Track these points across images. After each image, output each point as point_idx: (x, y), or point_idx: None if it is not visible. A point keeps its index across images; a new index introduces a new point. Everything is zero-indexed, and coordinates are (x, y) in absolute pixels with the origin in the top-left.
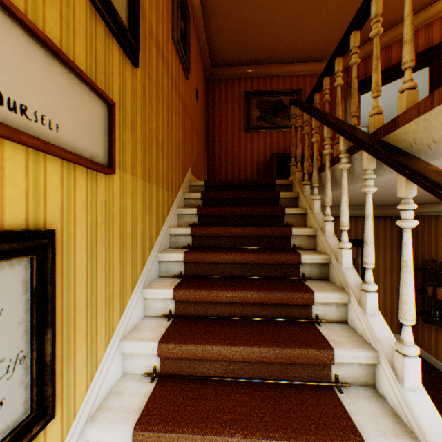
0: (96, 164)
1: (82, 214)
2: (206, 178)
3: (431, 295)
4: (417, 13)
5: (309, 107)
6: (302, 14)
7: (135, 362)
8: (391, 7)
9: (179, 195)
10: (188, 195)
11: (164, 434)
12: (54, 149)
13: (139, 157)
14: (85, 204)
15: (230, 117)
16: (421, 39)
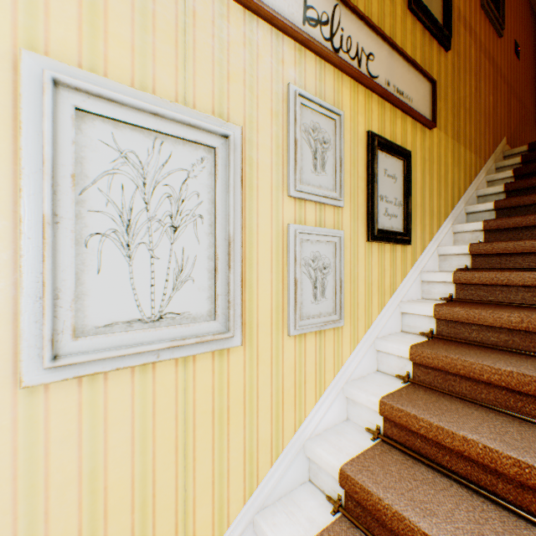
0: (426, 120)
1: (418, 151)
2: None
3: None
4: None
5: None
6: None
7: (448, 263)
8: None
9: (487, 163)
10: (501, 164)
11: (476, 273)
12: (411, 110)
13: (449, 121)
14: (419, 146)
15: None
16: None
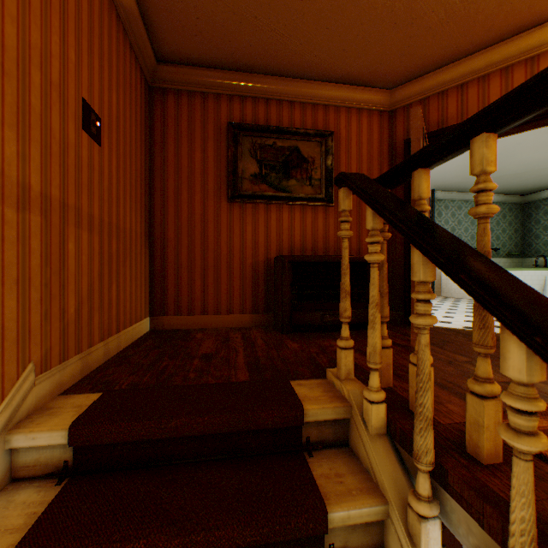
0: None
1: None
2: (148, 293)
3: None
4: (542, 23)
5: (454, 244)
6: None
7: None
8: (511, 0)
9: None
10: None
11: None
12: None
13: None
14: None
15: (199, 168)
16: None
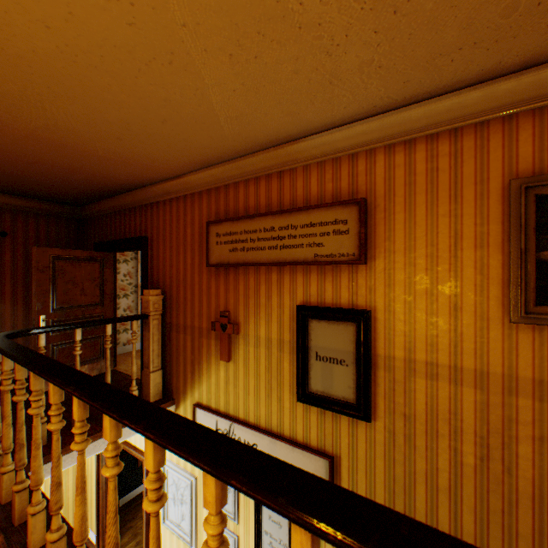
0: None
1: None
2: None
3: None
4: None
5: None
6: None
7: None
8: None
9: None
10: None
11: None
12: None
13: (381, 494)
14: None
15: None
16: None
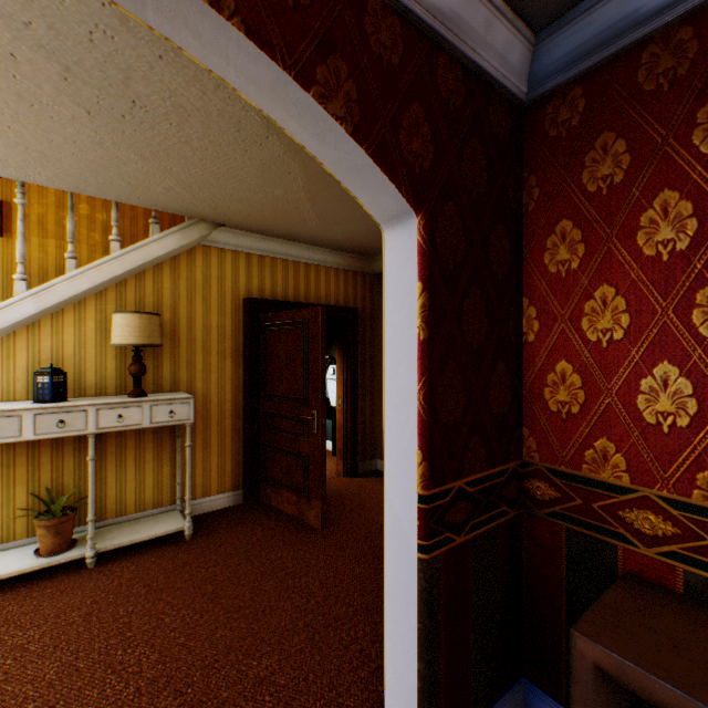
0: None
1: None
2: None
3: None
4: None
5: None
6: None
7: None
8: None
9: None
10: None
11: None
12: None
13: (54, 227)
14: None
15: None
16: None
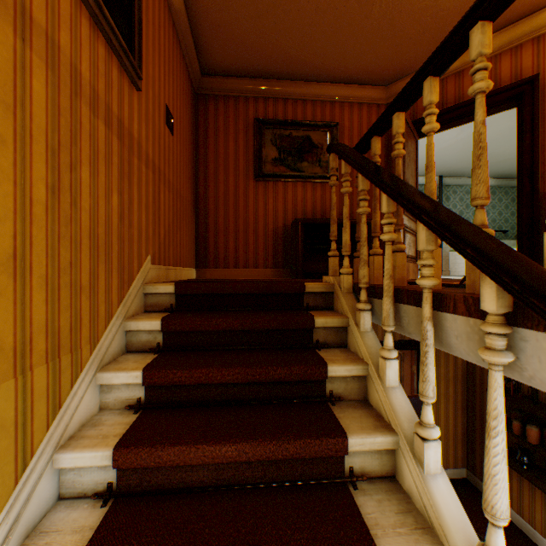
0: None
1: None
2: (194, 250)
3: (519, 433)
4: (501, 29)
5: (372, 166)
6: (345, 6)
7: None
8: None
9: (107, 335)
10: (135, 325)
11: None
12: None
13: None
14: None
15: (232, 155)
16: (506, 67)
